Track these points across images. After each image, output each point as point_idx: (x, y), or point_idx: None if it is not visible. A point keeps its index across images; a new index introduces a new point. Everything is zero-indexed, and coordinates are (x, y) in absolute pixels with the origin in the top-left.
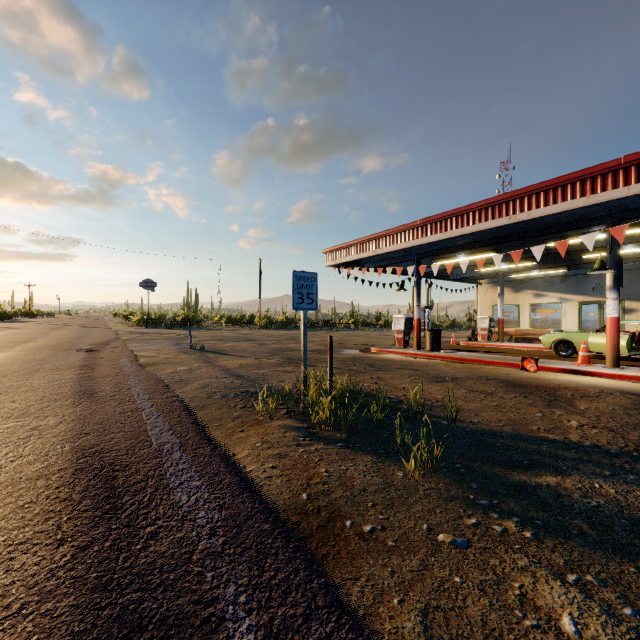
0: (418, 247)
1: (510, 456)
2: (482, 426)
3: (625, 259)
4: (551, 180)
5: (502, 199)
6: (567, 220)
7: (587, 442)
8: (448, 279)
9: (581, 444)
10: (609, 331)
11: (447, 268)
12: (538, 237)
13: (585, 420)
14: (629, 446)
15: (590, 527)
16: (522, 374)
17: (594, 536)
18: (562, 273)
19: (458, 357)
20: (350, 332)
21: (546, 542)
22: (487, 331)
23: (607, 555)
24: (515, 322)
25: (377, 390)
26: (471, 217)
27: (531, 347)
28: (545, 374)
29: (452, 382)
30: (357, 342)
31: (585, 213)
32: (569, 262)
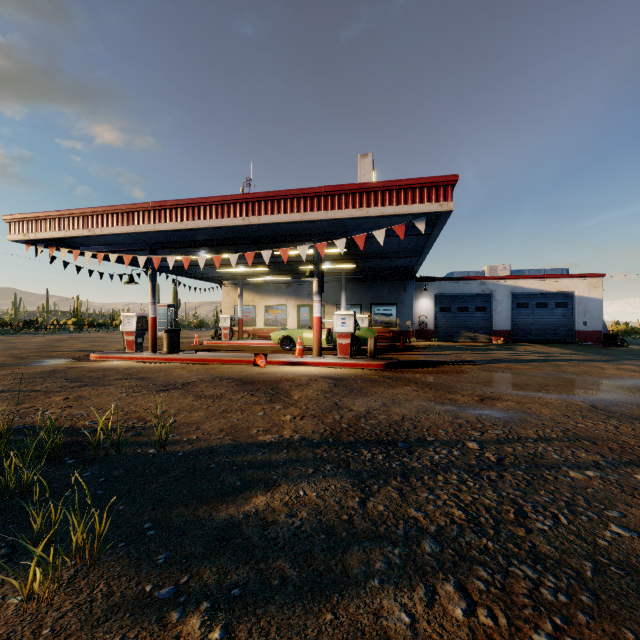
0: (152, 235)
1: (223, 480)
2: (200, 443)
3: (325, 273)
4: (276, 192)
5: (237, 199)
6: (289, 232)
7: (297, 436)
8: (192, 277)
9: (292, 440)
10: (316, 328)
11: (184, 262)
12: (268, 244)
13: (297, 411)
14: (327, 431)
15: (292, 565)
16: (254, 370)
17: (295, 579)
18: (287, 280)
19: (197, 358)
20: (67, 335)
21: (240, 632)
22: (229, 330)
23: (306, 607)
24: (253, 321)
25: (64, 419)
26: (208, 211)
27: (265, 343)
28: (272, 368)
29: (182, 389)
30: (73, 348)
31: (301, 229)
32: (291, 271)
